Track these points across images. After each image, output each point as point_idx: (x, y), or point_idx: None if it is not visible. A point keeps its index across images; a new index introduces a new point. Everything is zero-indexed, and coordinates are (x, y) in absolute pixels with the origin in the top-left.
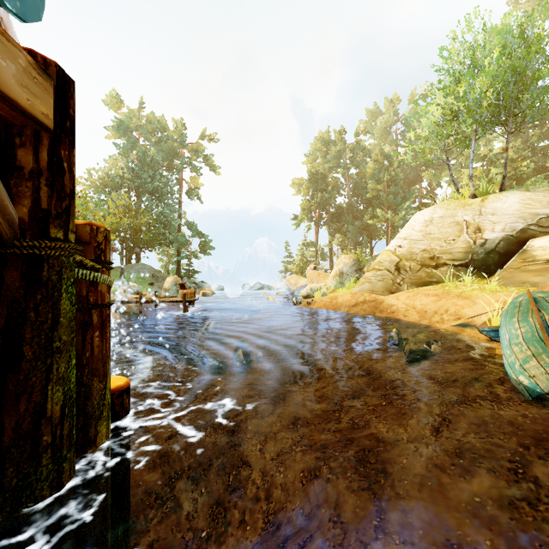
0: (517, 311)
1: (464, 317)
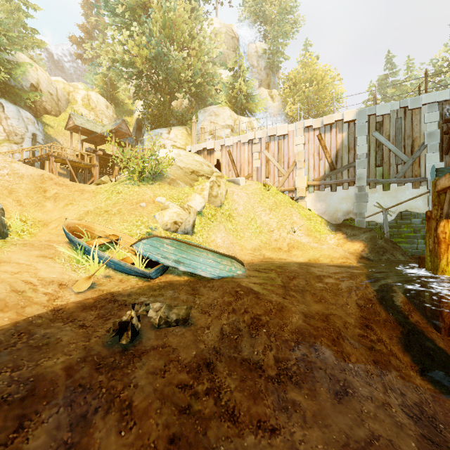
0: (187, 248)
1: (64, 281)
